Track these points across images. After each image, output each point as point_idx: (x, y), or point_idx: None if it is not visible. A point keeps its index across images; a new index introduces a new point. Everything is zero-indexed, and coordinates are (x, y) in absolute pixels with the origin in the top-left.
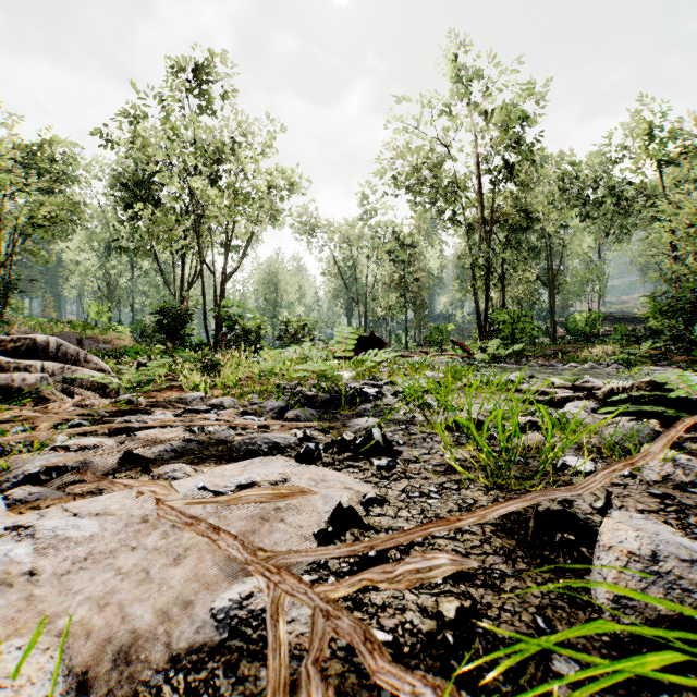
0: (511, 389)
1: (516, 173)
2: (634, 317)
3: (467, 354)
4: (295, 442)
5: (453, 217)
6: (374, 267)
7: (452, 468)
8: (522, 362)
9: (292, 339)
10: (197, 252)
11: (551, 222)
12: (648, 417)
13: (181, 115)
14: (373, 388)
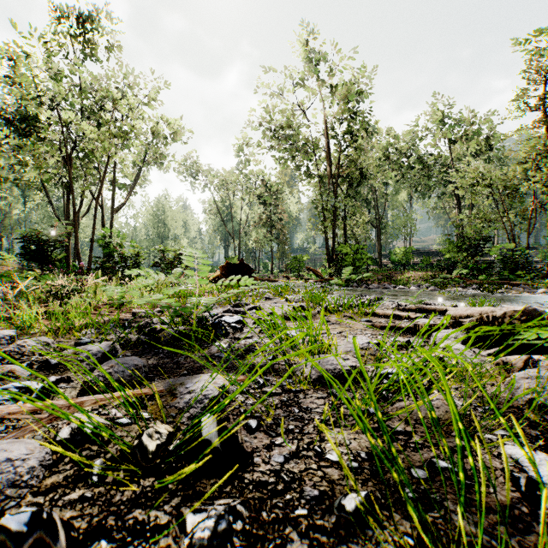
0: (369, 314)
1: (356, 138)
2: (432, 251)
3: (319, 278)
4: (41, 463)
5: (308, 170)
6: (246, 208)
7: (347, 521)
8: (362, 285)
9: (169, 265)
10: (83, 185)
11: (379, 180)
12: (524, 349)
13: (63, 56)
14: (235, 315)
